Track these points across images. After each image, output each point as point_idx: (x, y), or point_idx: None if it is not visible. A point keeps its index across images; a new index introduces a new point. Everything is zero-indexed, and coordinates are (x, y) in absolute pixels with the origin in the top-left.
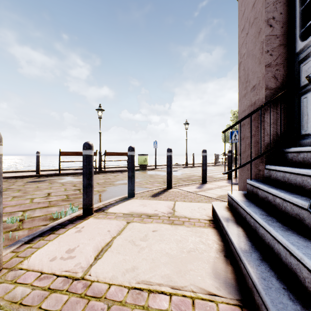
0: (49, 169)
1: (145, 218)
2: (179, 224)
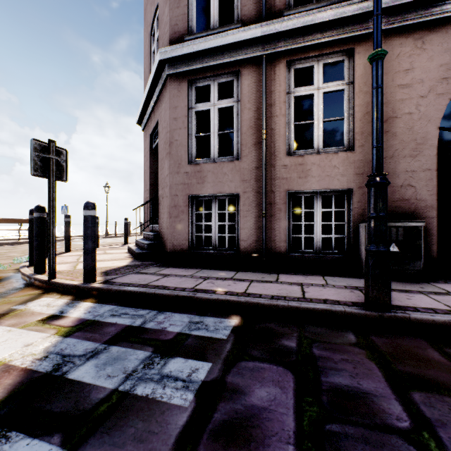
0: None
1: None
2: (111, 254)
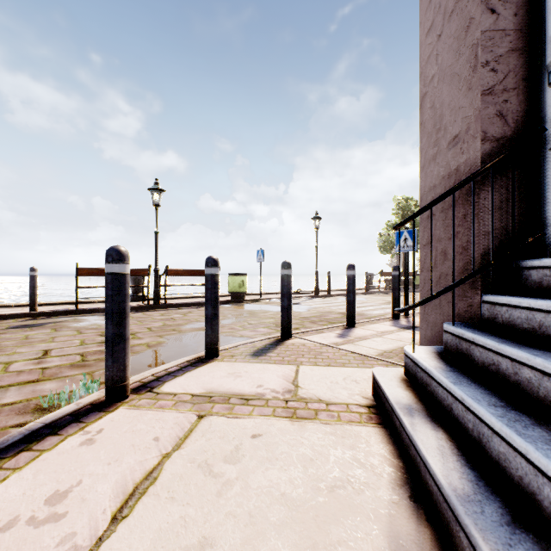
0: (58, 302)
1: (236, 406)
2: (308, 418)
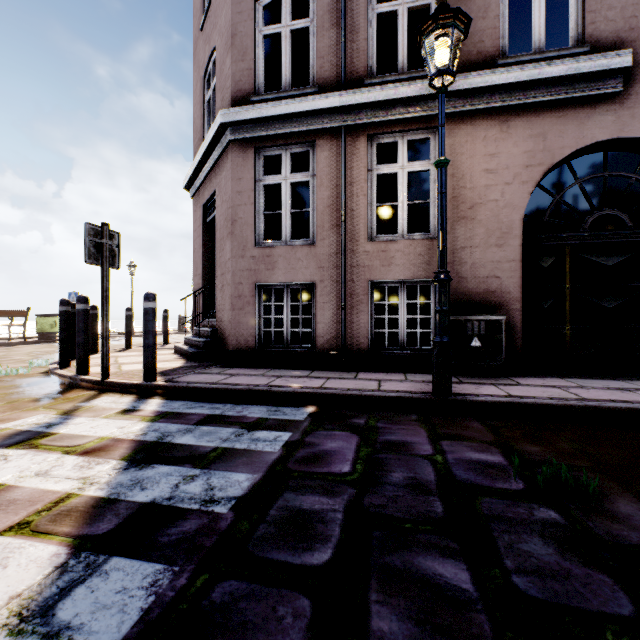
0: None
1: (127, 356)
2: None
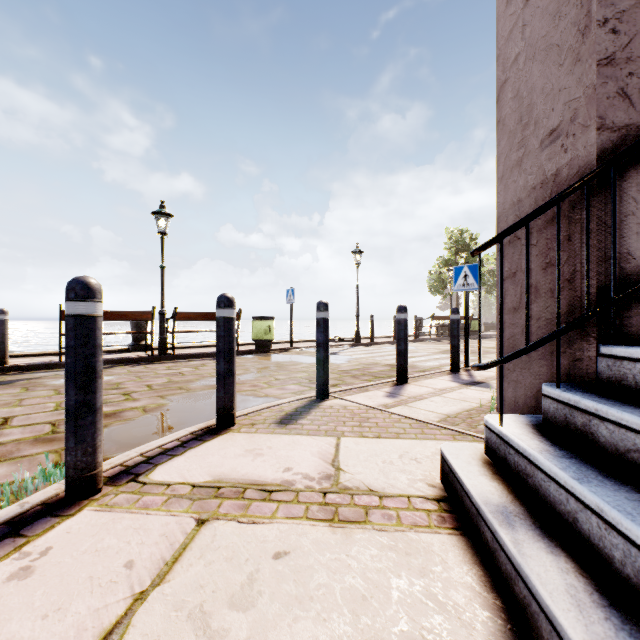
0: (38, 353)
1: (254, 502)
2: (355, 521)
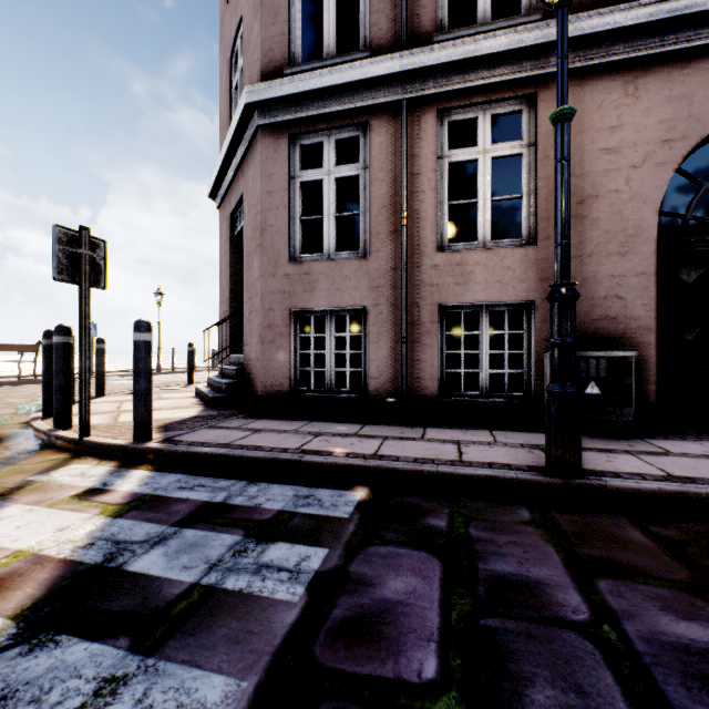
0: None
1: None
2: (169, 399)
